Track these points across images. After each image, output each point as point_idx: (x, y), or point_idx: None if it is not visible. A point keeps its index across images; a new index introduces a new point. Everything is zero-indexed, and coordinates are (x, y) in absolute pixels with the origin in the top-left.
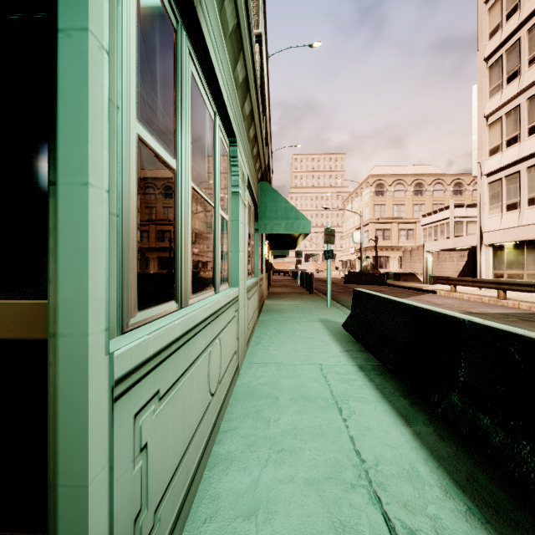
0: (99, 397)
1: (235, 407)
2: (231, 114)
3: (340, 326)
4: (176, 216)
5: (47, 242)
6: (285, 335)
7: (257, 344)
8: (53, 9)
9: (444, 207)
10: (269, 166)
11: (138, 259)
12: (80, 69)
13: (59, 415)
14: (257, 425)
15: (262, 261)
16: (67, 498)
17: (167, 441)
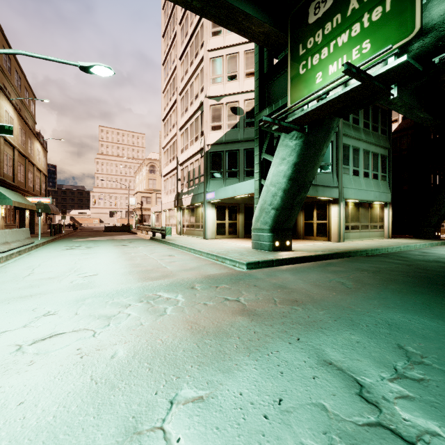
0: None
1: None
2: None
3: None
4: None
5: None
6: None
7: None
8: None
9: None
10: (25, 156)
11: None
12: None
13: None
14: None
15: None
16: None
17: None
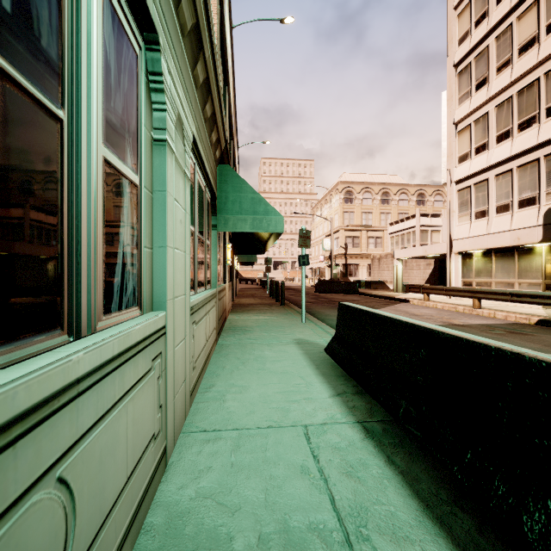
0: None
1: None
2: None
3: (322, 350)
4: None
5: None
6: (251, 369)
7: (209, 389)
8: None
9: (410, 216)
10: (234, 160)
11: None
12: None
13: None
14: None
15: (224, 267)
16: None
17: None
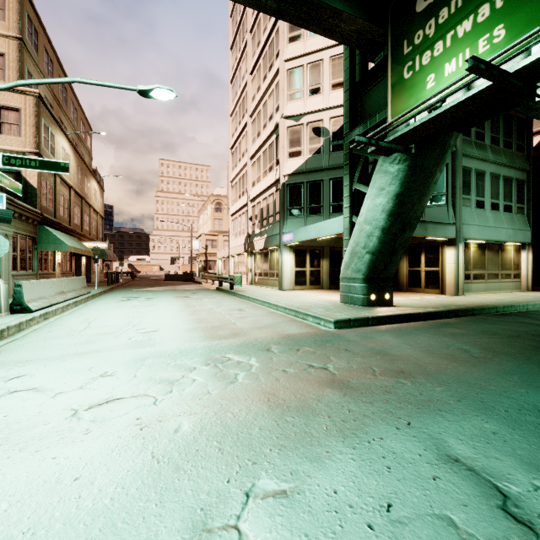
0: None
1: None
2: None
3: None
4: None
5: None
6: None
7: None
8: None
9: None
10: (81, 197)
11: None
12: None
13: None
14: None
15: (54, 264)
16: None
17: None
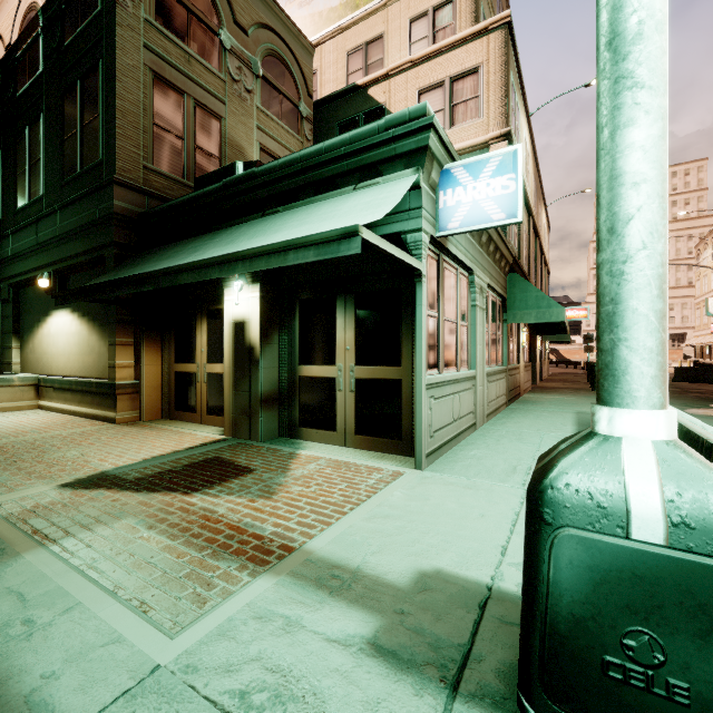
0: (424, 386)
1: (469, 439)
2: (468, 260)
3: None
4: (438, 336)
5: (399, 349)
6: (527, 418)
7: (496, 420)
8: (415, 301)
9: None
10: (537, 233)
11: (427, 354)
12: (421, 314)
13: (416, 388)
14: (481, 445)
15: (518, 349)
16: (418, 406)
17: (436, 415)
